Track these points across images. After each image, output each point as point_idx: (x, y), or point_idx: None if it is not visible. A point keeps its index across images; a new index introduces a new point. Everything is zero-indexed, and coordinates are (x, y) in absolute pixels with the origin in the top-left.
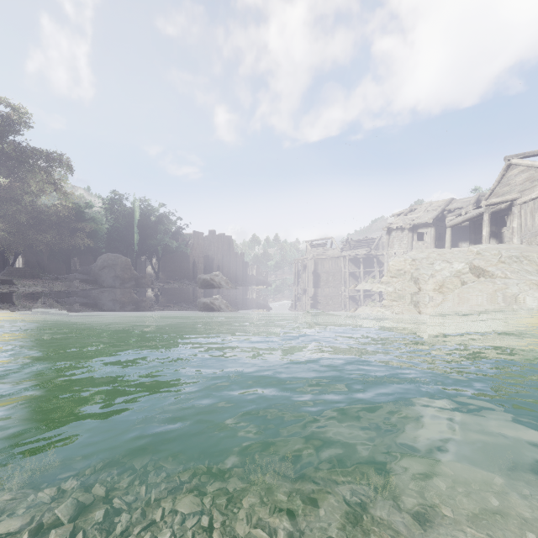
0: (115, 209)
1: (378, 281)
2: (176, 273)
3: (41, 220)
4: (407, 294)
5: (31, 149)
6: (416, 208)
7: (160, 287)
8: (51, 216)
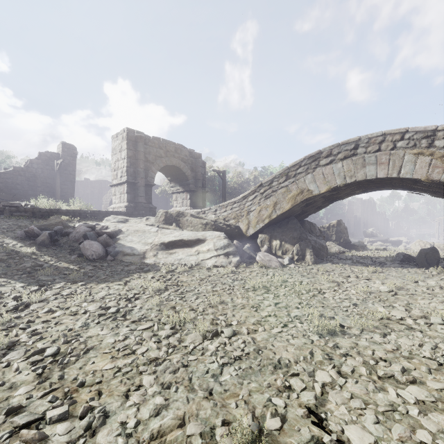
0: None
1: None
2: None
3: None
4: None
5: None
6: None
7: None
8: None
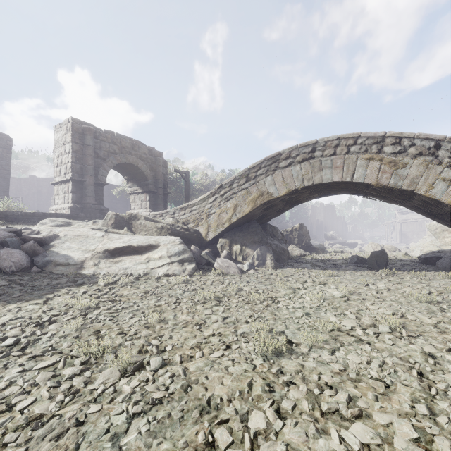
0: None
1: None
2: None
3: None
4: None
5: None
6: None
7: None
8: None
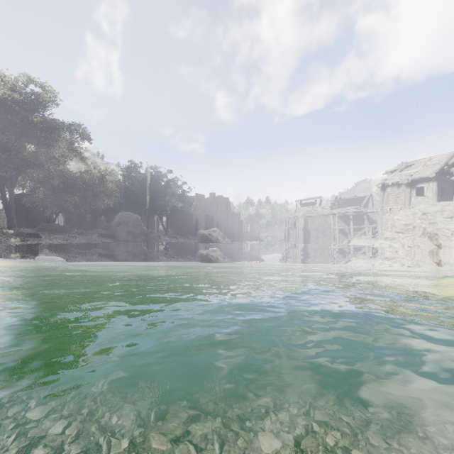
0: (131, 175)
1: (371, 237)
2: (182, 230)
3: (70, 184)
4: (423, 251)
5: (55, 120)
6: (412, 163)
7: (168, 242)
8: (78, 181)
